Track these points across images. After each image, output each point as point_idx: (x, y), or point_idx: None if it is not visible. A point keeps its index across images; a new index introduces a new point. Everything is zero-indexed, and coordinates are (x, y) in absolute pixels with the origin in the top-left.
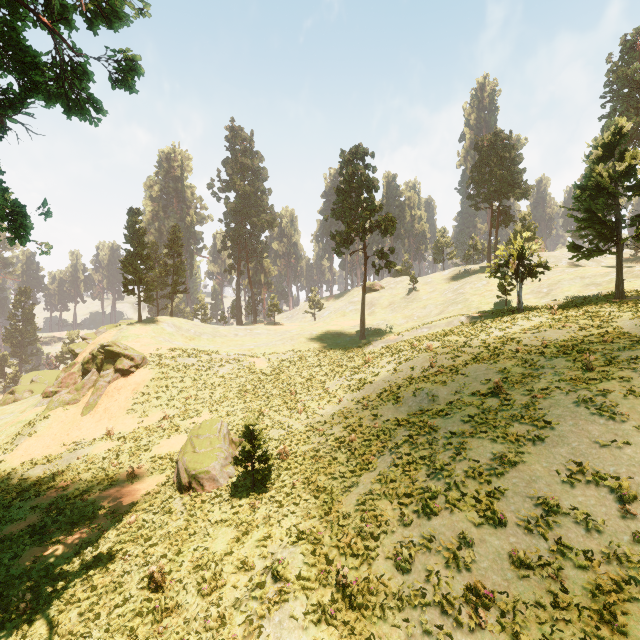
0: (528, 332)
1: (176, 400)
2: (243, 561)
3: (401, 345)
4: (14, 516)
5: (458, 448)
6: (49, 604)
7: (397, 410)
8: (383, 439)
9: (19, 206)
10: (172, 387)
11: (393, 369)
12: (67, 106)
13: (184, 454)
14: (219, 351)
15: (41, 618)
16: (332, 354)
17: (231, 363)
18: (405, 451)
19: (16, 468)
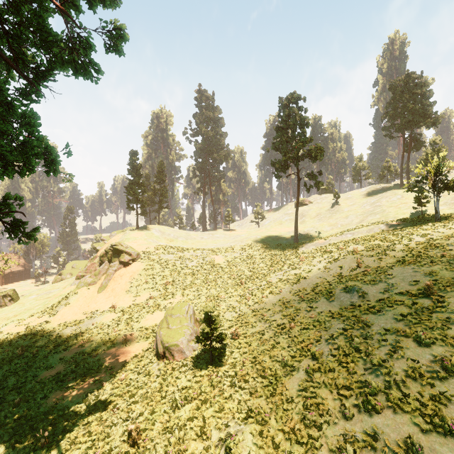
0: (451, 238)
1: (159, 285)
2: (201, 430)
3: (329, 247)
4: (49, 364)
5: (394, 346)
6: (60, 441)
7: (330, 303)
8: (319, 329)
9: (50, 148)
10: (156, 275)
11: (324, 267)
12: (75, 69)
13: (161, 329)
14: (189, 250)
15: (53, 453)
16: (272, 253)
17: (198, 259)
18: (341, 343)
19: (55, 328)
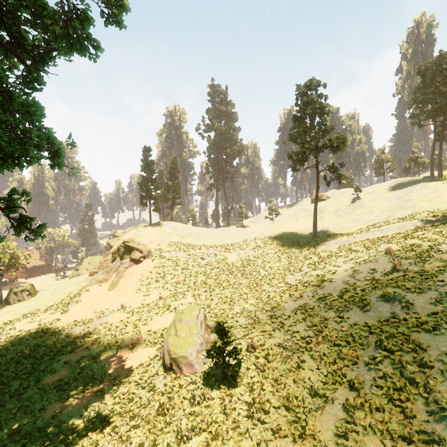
0: None
1: (169, 284)
2: None
3: (354, 246)
4: (53, 368)
5: None
6: None
7: (365, 314)
8: (354, 346)
9: (52, 138)
10: (167, 274)
11: (351, 269)
12: (69, 44)
13: (168, 336)
14: (202, 247)
15: None
16: (289, 251)
17: (210, 256)
18: (387, 370)
19: (65, 326)
